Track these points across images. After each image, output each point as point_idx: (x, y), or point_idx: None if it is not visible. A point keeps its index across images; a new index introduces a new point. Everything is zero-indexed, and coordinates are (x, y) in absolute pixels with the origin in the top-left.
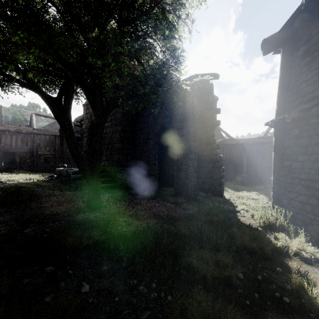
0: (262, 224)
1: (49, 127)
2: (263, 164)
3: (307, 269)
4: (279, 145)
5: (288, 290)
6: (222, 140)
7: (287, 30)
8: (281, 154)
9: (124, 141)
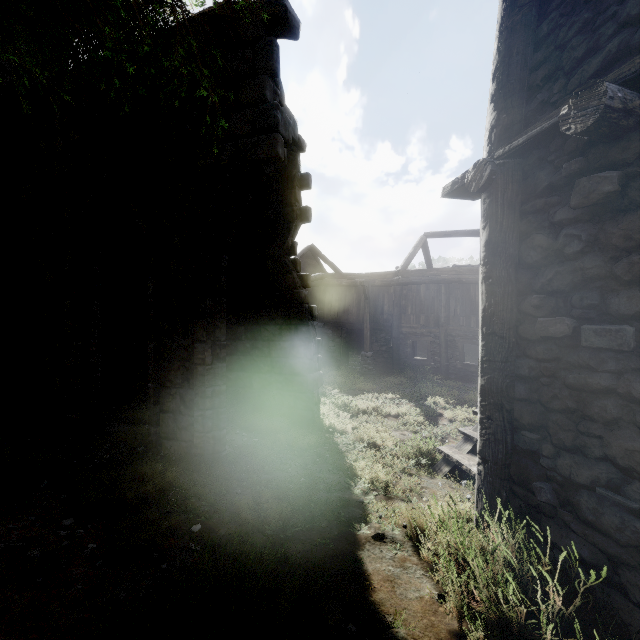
0: None
1: None
2: (403, 328)
3: None
4: (507, 257)
5: None
6: (321, 276)
7: None
8: (515, 290)
9: None
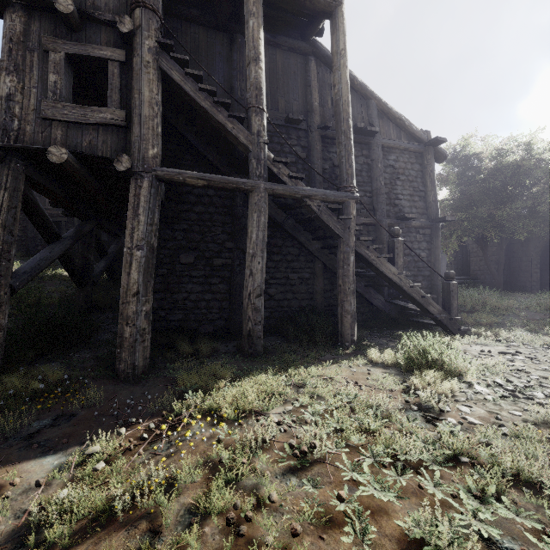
0: None
1: None
2: None
3: None
4: None
5: None
6: None
7: None
8: None
9: None
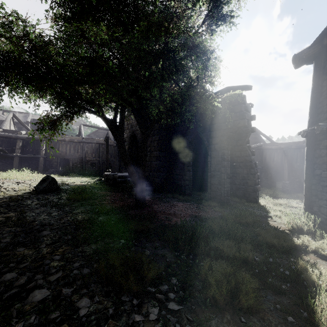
0: (290, 227)
1: (92, 135)
2: None
3: (320, 262)
4: (310, 155)
5: (293, 270)
6: (260, 145)
7: (318, 45)
8: (312, 163)
9: (161, 149)
